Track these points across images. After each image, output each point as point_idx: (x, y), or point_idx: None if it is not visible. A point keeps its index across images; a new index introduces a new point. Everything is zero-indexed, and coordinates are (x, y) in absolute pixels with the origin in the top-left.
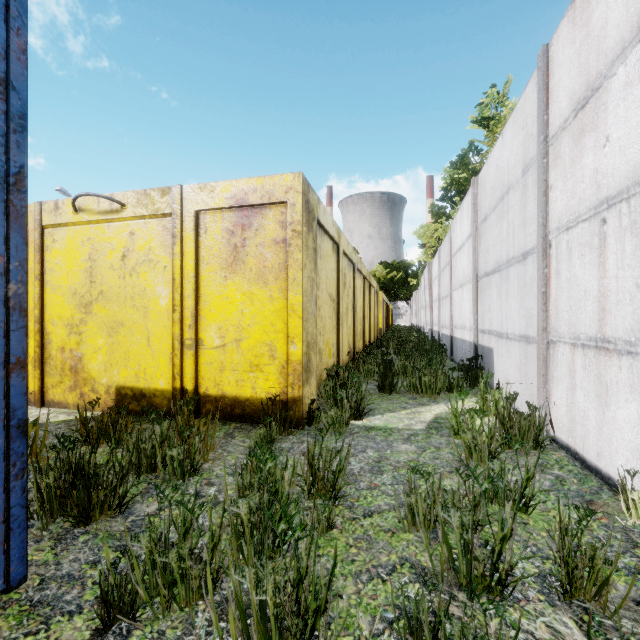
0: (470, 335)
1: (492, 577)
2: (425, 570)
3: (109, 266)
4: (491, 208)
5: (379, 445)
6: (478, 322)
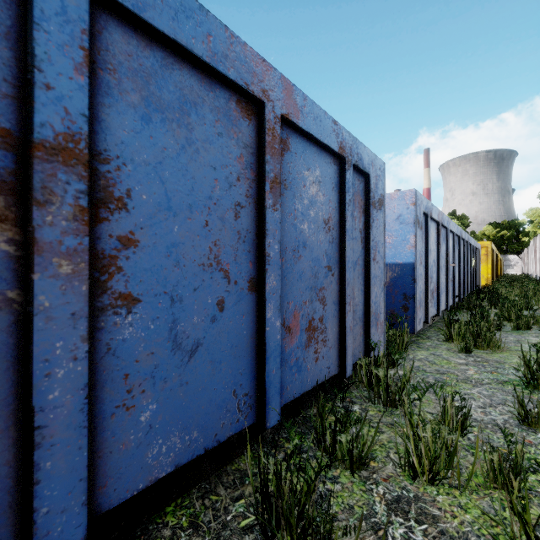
0: None
1: None
2: None
3: None
4: None
5: None
6: None
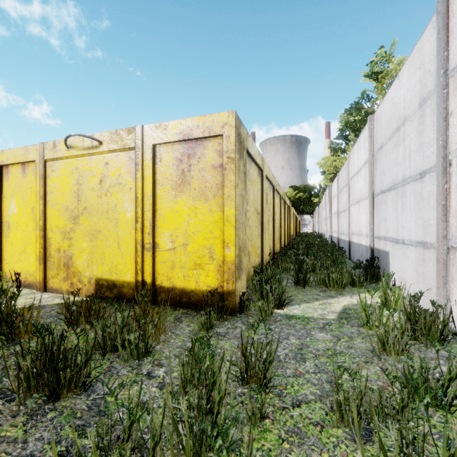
0: (366, 240)
1: None
2: None
3: (91, 188)
4: (387, 138)
5: (299, 333)
6: (374, 230)
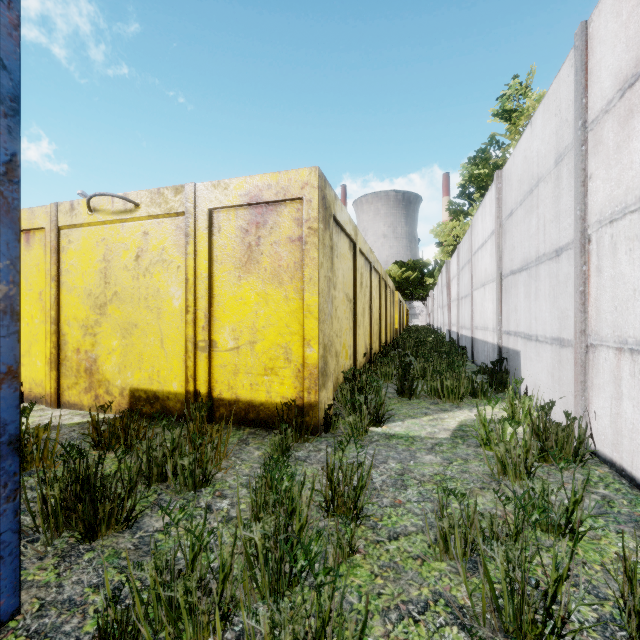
0: (493, 336)
1: (545, 624)
2: (463, 609)
3: (123, 267)
4: (518, 202)
5: (401, 455)
6: (502, 323)
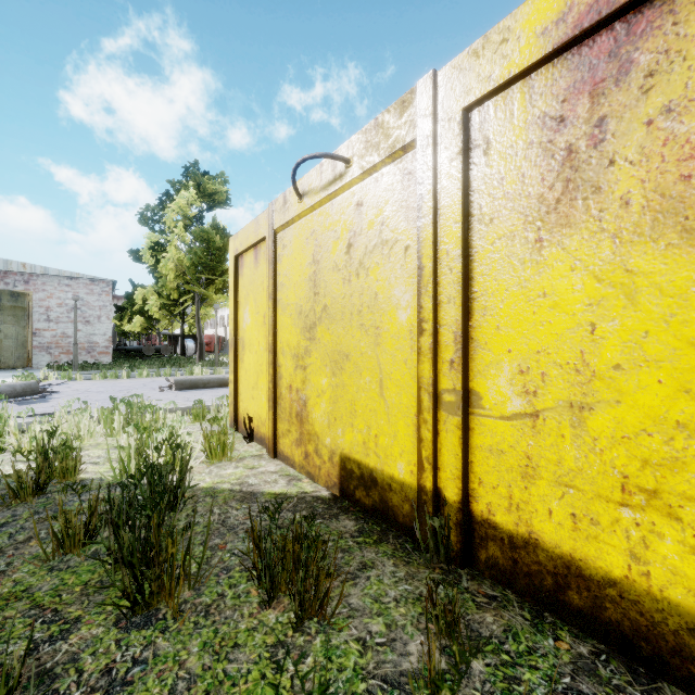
0: None
1: None
2: None
3: (332, 266)
4: None
5: None
6: None
